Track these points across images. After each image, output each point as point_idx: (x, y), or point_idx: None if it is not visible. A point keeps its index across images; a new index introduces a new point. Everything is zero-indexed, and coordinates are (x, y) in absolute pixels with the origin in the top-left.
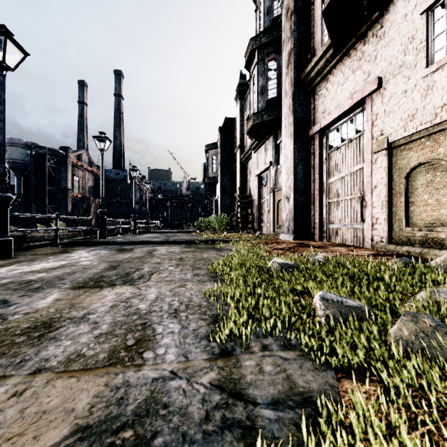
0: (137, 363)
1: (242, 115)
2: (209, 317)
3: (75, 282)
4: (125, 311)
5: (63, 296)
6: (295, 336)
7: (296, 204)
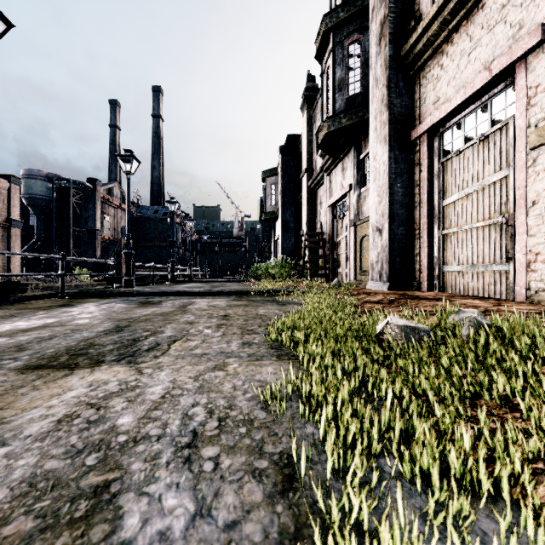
0: None
1: (309, 129)
2: (272, 465)
3: (37, 356)
4: (80, 435)
5: None
6: None
7: (393, 238)
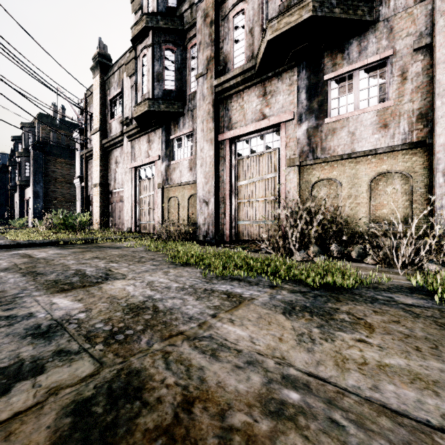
0: None
1: None
2: None
3: None
4: None
5: None
6: None
7: (20, 217)
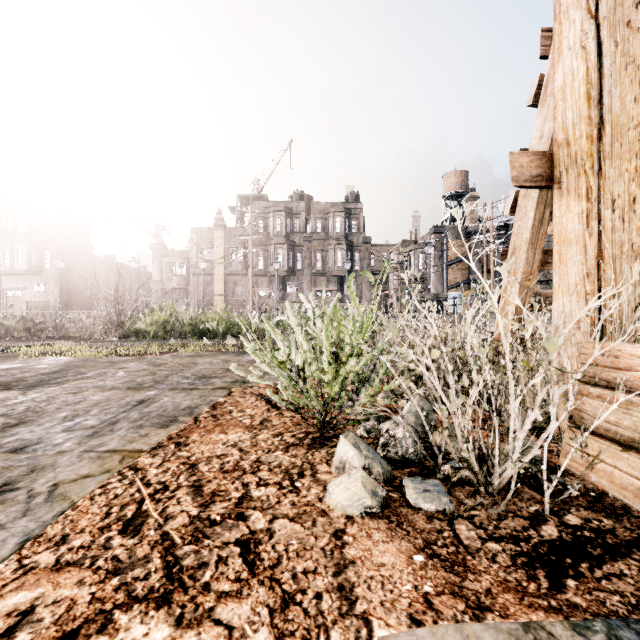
0: None
1: None
2: None
3: None
4: None
5: None
6: None
7: None
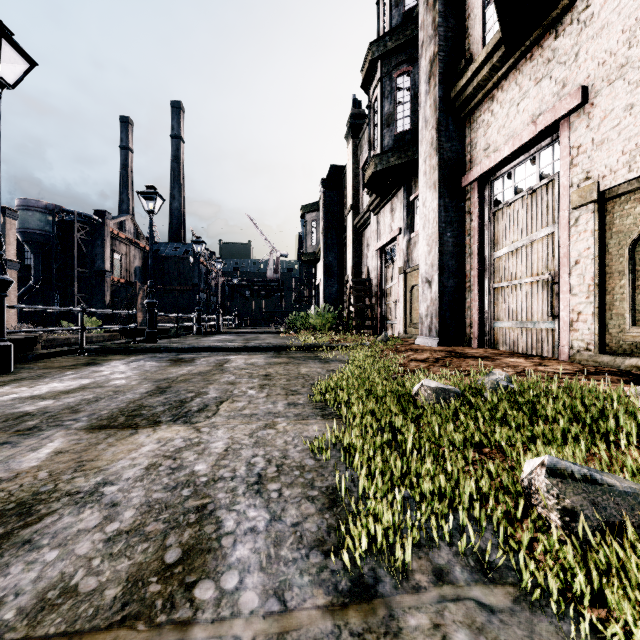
0: (181, 617)
1: (355, 161)
2: (321, 493)
3: (95, 417)
4: (170, 477)
5: (69, 445)
6: (494, 545)
7: (442, 291)
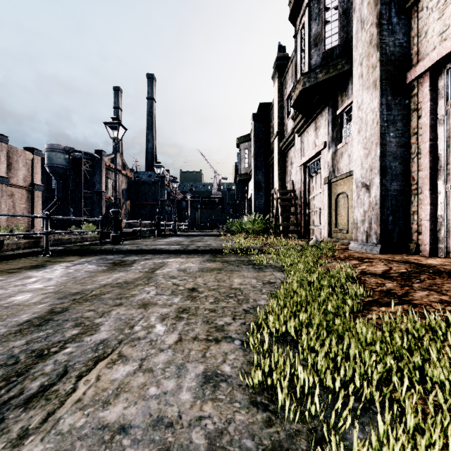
0: None
1: (280, 95)
2: None
3: None
4: None
5: None
6: None
7: (384, 194)
